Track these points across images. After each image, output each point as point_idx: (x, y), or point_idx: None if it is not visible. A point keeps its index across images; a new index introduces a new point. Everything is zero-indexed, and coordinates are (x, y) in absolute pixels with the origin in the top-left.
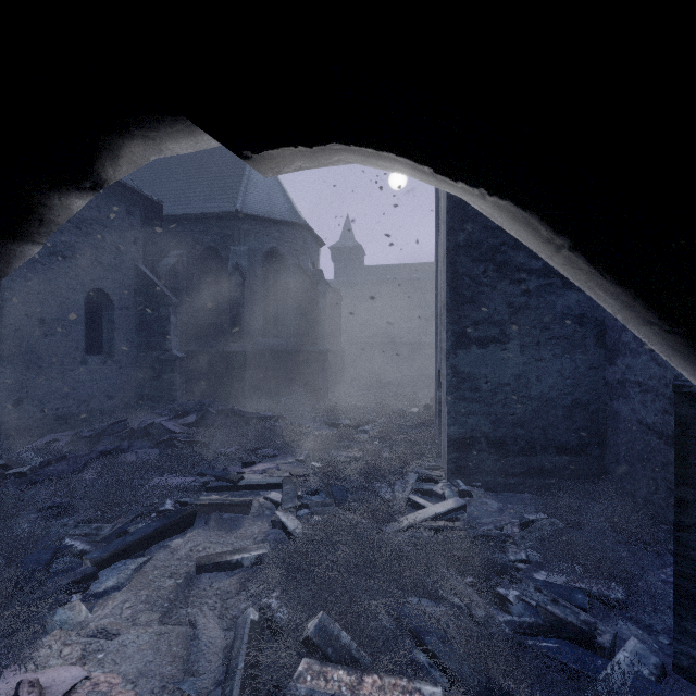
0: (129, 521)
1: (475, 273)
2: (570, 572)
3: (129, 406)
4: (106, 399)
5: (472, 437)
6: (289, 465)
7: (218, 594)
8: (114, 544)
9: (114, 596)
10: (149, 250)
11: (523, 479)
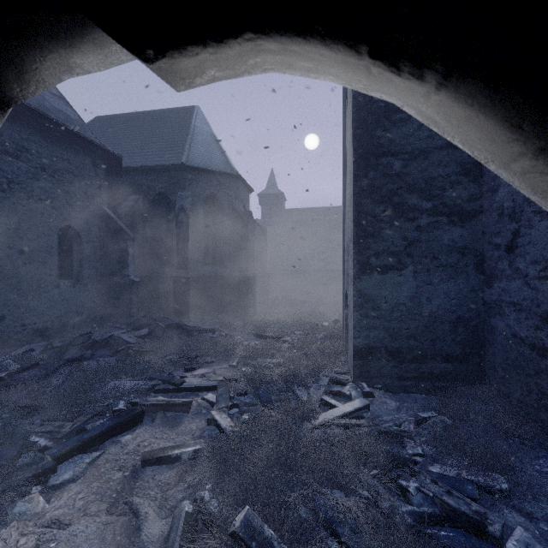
0: (87, 420)
1: (376, 212)
2: (460, 465)
3: (95, 321)
4: (75, 315)
5: (374, 348)
6: (224, 370)
7: (159, 485)
8: (72, 440)
9: (70, 488)
10: (112, 195)
11: (416, 382)
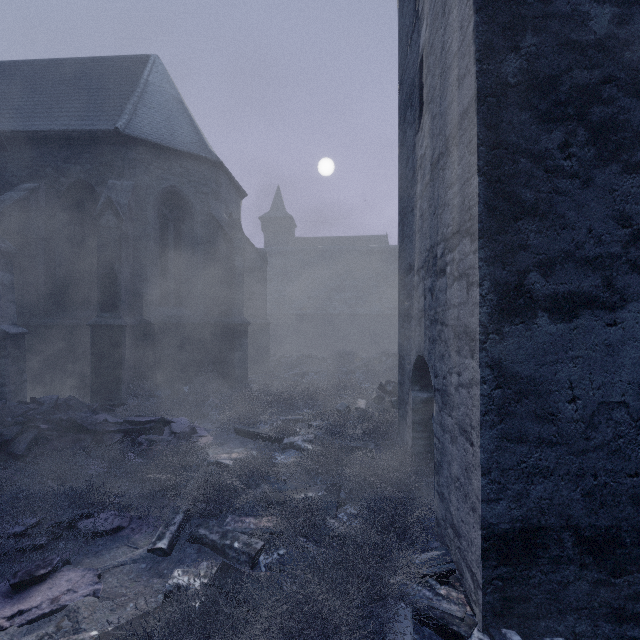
0: None
1: (544, 147)
2: None
3: None
4: None
5: (541, 529)
6: (128, 572)
7: None
8: None
9: None
10: None
11: None
